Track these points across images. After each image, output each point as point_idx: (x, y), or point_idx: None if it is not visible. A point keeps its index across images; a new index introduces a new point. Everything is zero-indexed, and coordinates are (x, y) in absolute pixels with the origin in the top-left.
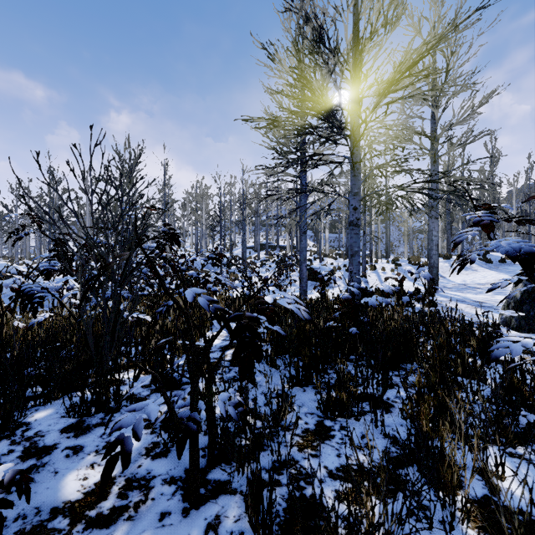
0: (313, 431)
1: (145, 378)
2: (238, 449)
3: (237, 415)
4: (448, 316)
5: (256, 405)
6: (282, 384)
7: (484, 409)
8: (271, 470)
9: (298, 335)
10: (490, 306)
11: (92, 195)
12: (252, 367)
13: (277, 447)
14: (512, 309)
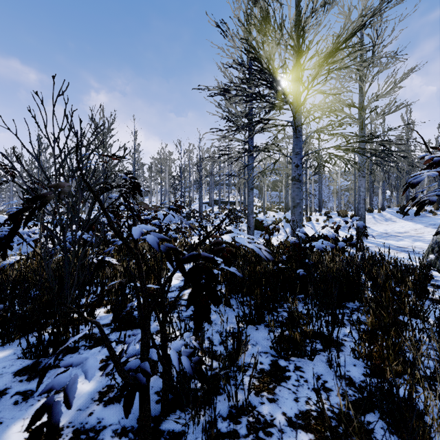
0: (269, 372)
1: (106, 317)
2: (193, 398)
3: (192, 367)
4: (382, 259)
5: (212, 349)
6: (237, 325)
7: (438, 350)
8: (227, 417)
9: (249, 276)
10: (412, 251)
11: (54, 142)
12: (208, 310)
13: (234, 393)
14: (436, 253)
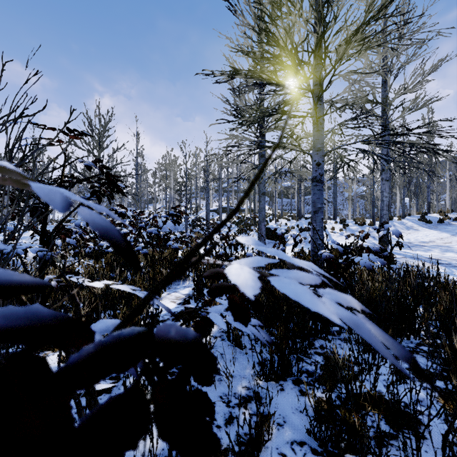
0: None
1: None
2: None
3: None
4: (429, 276)
5: None
6: (256, 403)
7: None
8: None
9: (266, 302)
10: (447, 263)
11: None
12: None
13: None
14: None
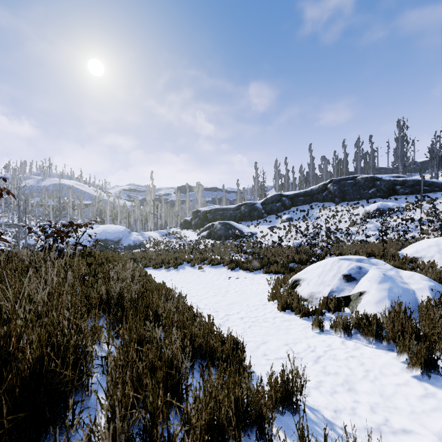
0: None
1: None
2: None
3: None
4: None
5: None
6: None
7: None
8: None
9: None
10: None
11: None
12: None
13: None
14: None
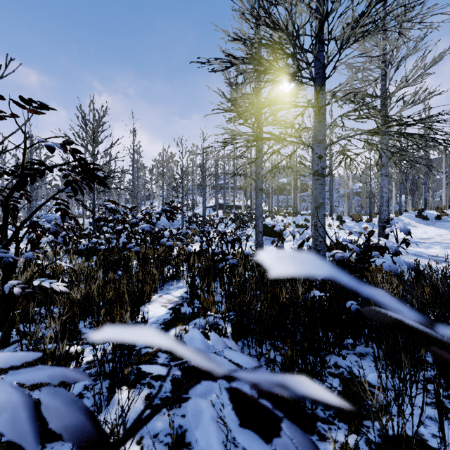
0: None
1: None
2: None
3: None
4: (445, 277)
5: None
6: None
7: None
8: None
9: (269, 310)
10: None
11: None
12: None
13: None
14: None
